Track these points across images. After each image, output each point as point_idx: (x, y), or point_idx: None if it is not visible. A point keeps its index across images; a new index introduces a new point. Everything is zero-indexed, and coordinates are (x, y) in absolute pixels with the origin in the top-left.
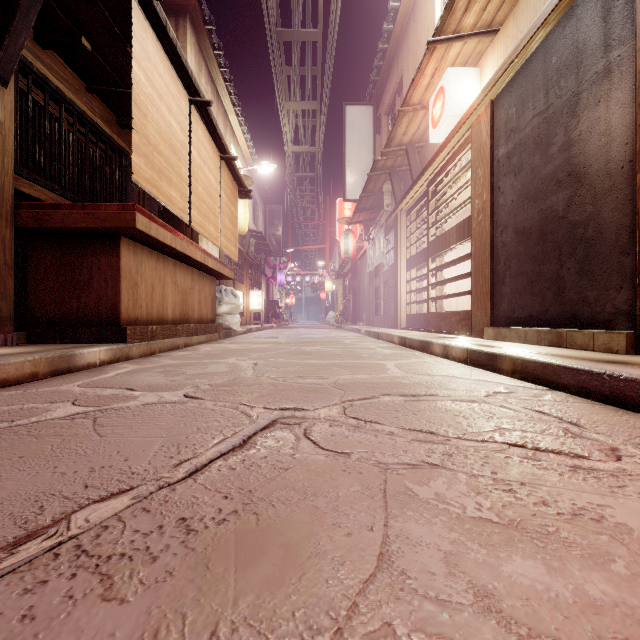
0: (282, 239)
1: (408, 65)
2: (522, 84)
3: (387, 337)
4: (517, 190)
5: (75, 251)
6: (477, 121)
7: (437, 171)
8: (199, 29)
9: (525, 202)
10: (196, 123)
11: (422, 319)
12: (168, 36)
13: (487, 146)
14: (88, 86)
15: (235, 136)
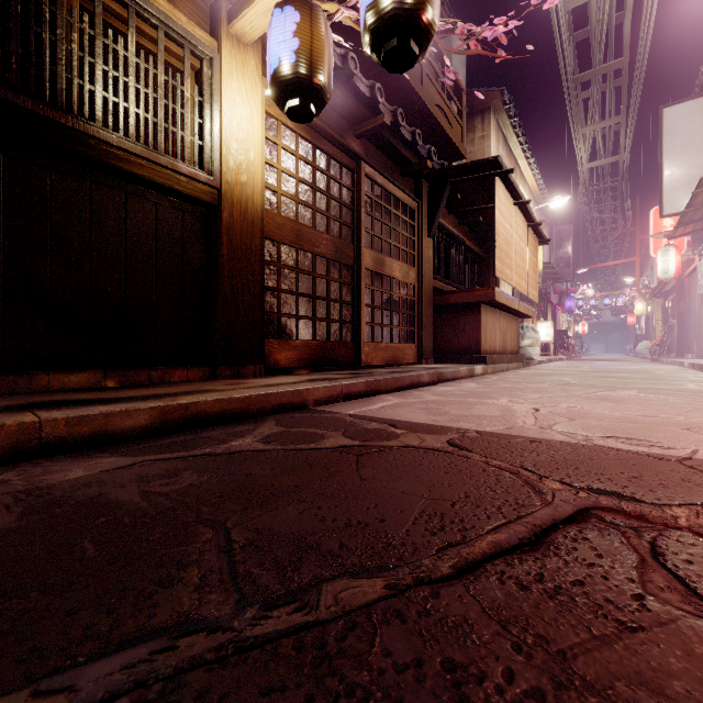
0: (572, 261)
1: None
2: None
3: None
4: None
5: (456, 314)
6: None
7: None
8: (499, 112)
9: None
10: (516, 215)
11: None
12: (510, 181)
13: None
14: (449, 211)
15: (523, 176)
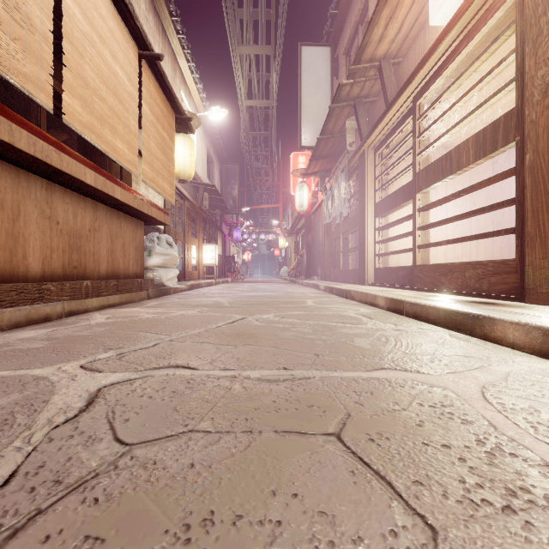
0: (238, 197)
1: None
2: None
3: (362, 297)
4: None
5: None
6: None
7: (432, 73)
8: None
9: None
10: None
11: (401, 273)
12: None
13: None
14: None
15: (186, 85)
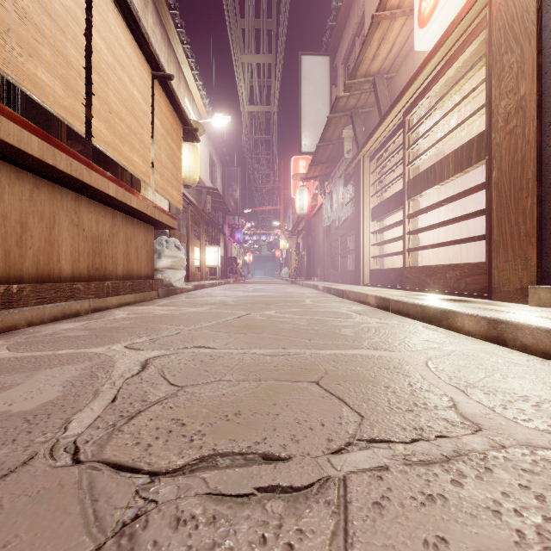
0: (239, 199)
1: None
2: None
3: (356, 296)
4: None
5: None
6: None
7: (419, 92)
8: None
9: None
10: (103, 3)
11: (393, 274)
12: None
13: (530, 11)
14: None
15: (190, 92)
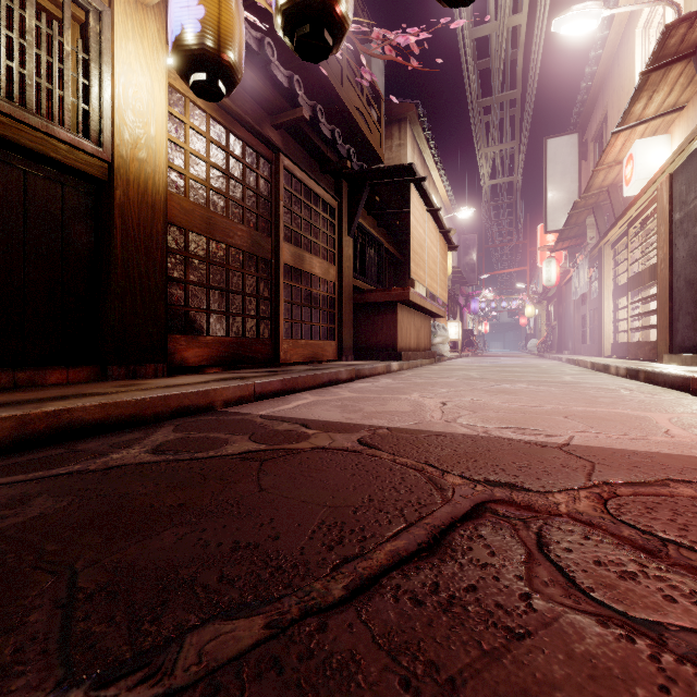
0: (476, 267)
1: (612, 104)
2: (688, 170)
3: (582, 363)
4: (686, 249)
5: (374, 312)
6: (660, 187)
7: (634, 216)
8: (414, 123)
9: (690, 260)
10: (429, 221)
11: (624, 348)
12: (423, 189)
13: (666, 210)
14: (368, 213)
15: (435, 186)
